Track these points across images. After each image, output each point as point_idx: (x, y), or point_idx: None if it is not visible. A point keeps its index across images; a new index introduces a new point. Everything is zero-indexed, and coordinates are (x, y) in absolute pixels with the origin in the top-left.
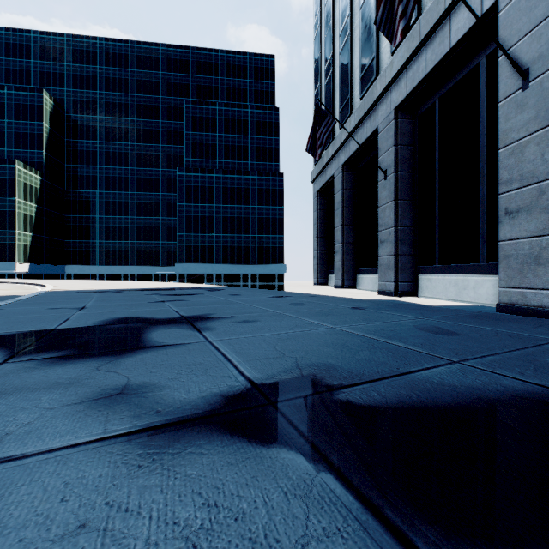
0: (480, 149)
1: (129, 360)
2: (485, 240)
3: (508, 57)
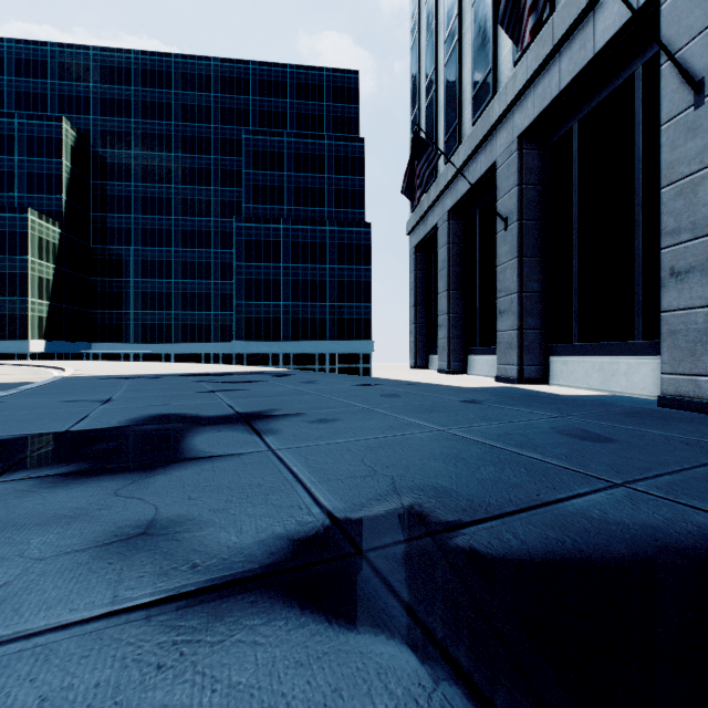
0: (635, 189)
1: (160, 480)
2: (642, 310)
3: (675, 63)
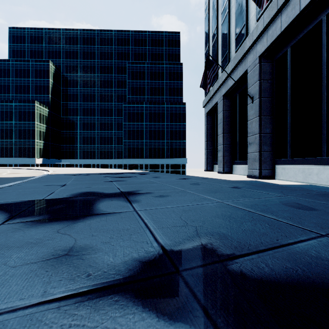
0: (322, 79)
1: (80, 225)
2: (326, 141)
3: None
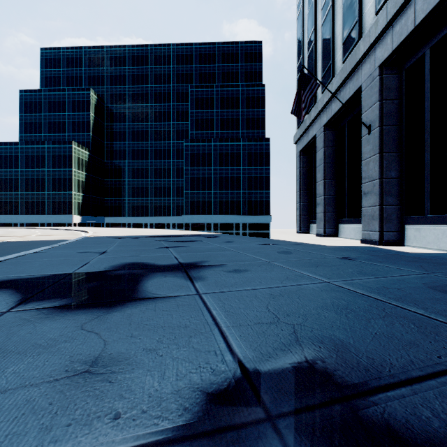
0: None
1: (115, 316)
2: None
3: None
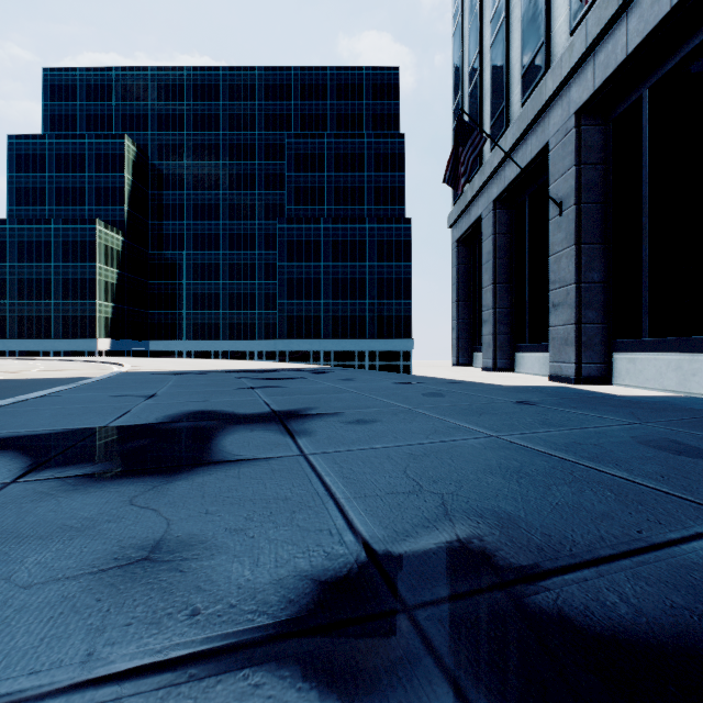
0: None
1: (180, 486)
2: None
3: None
